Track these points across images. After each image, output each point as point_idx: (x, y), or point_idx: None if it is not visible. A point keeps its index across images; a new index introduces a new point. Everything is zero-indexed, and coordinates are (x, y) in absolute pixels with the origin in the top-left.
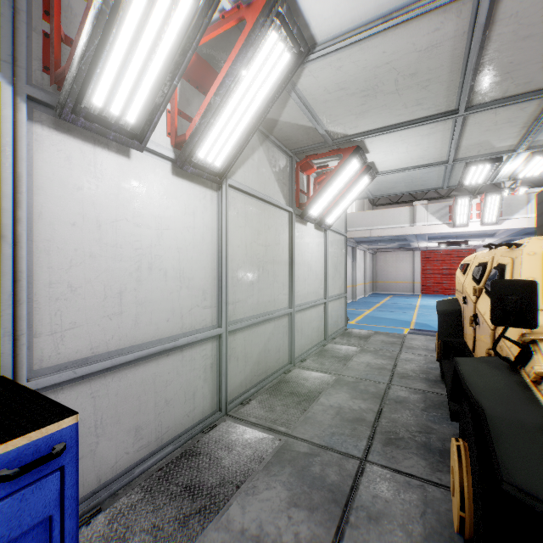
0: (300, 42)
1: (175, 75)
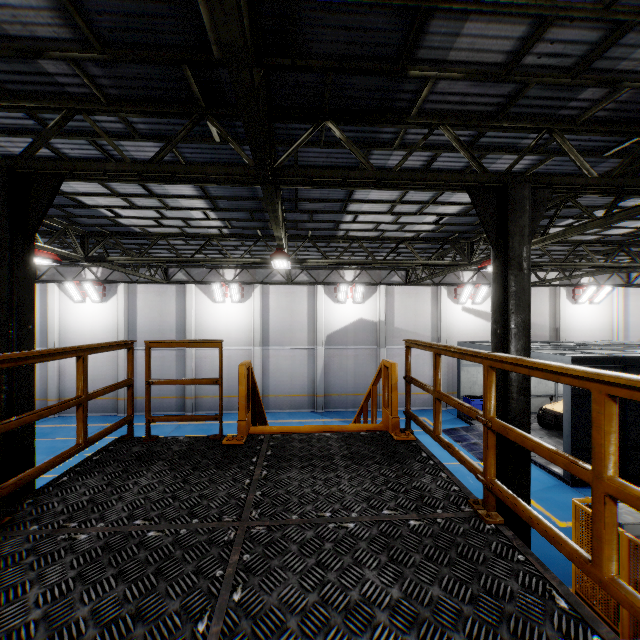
0: None
1: None
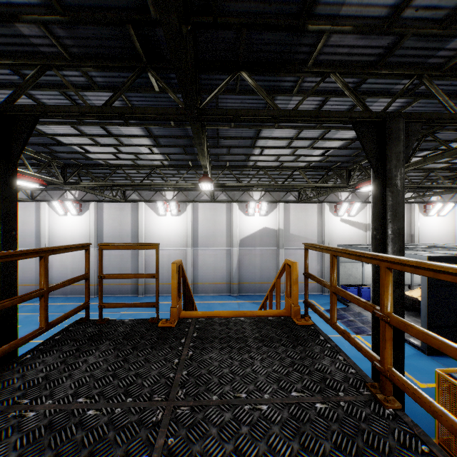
0: None
1: None
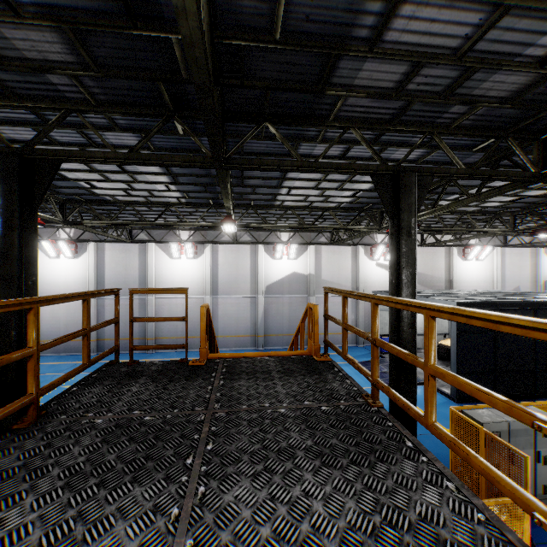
0: None
1: None
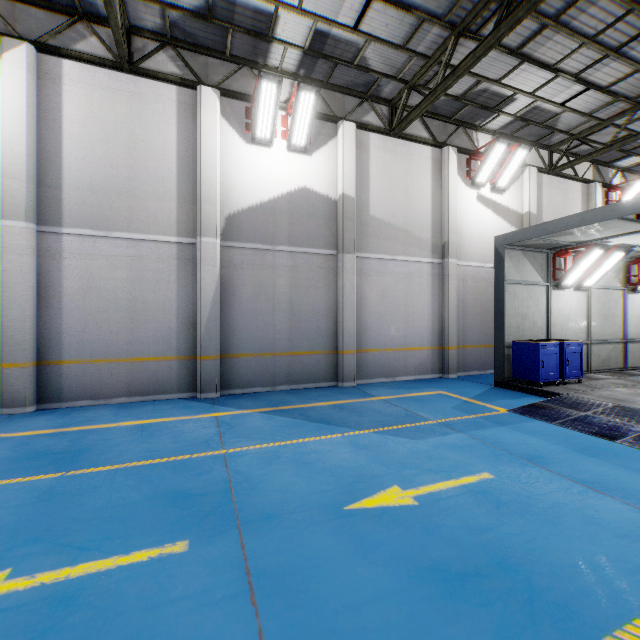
0: (627, 250)
1: (584, 273)
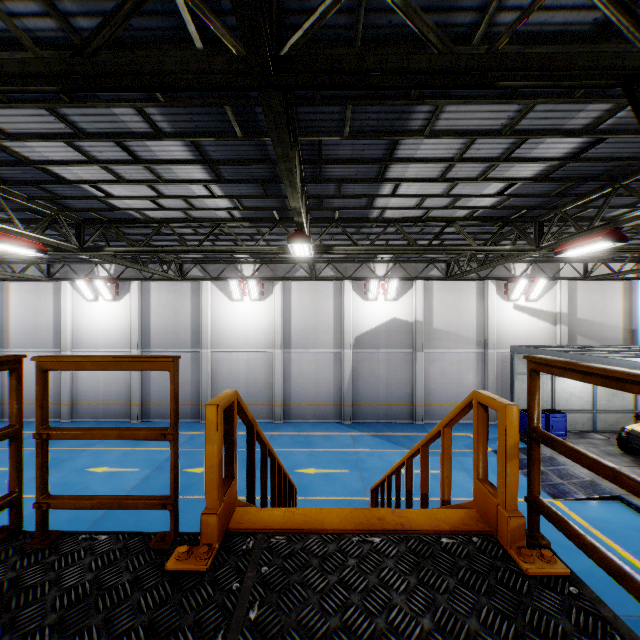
0: None
1: None
